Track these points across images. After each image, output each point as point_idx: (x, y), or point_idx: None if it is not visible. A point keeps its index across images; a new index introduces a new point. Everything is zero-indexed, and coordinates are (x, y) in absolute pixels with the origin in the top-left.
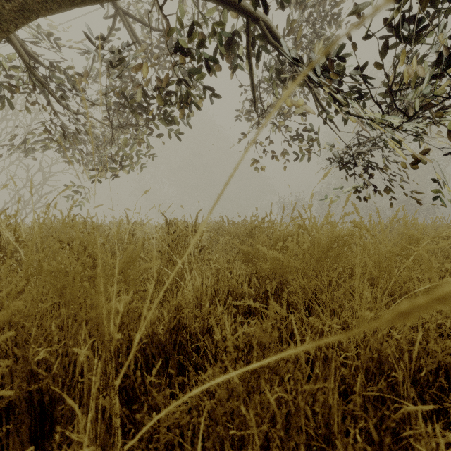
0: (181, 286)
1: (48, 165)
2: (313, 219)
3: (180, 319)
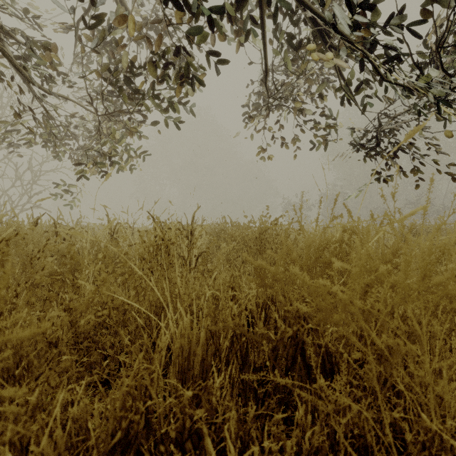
0: (164, 316)
1: (39, 163)
2: (386, 216)
3: (144, 404)
